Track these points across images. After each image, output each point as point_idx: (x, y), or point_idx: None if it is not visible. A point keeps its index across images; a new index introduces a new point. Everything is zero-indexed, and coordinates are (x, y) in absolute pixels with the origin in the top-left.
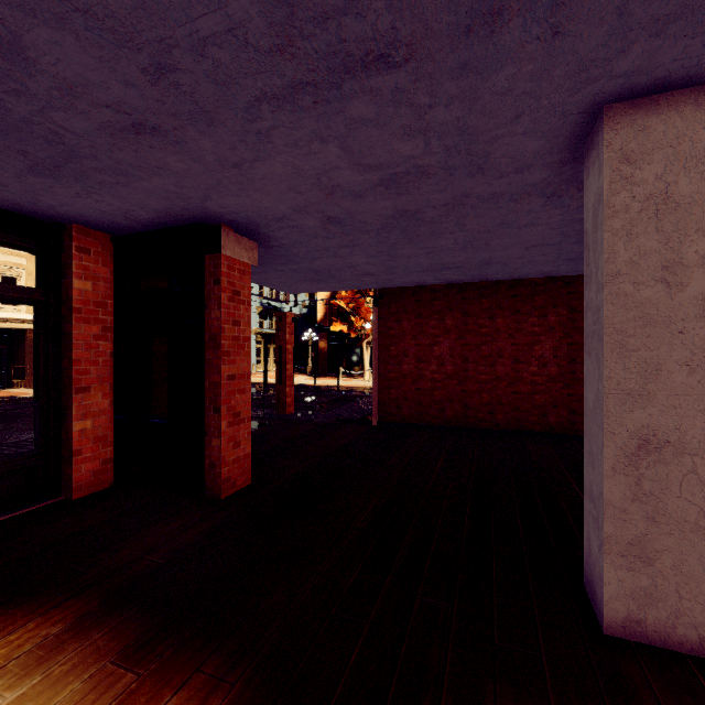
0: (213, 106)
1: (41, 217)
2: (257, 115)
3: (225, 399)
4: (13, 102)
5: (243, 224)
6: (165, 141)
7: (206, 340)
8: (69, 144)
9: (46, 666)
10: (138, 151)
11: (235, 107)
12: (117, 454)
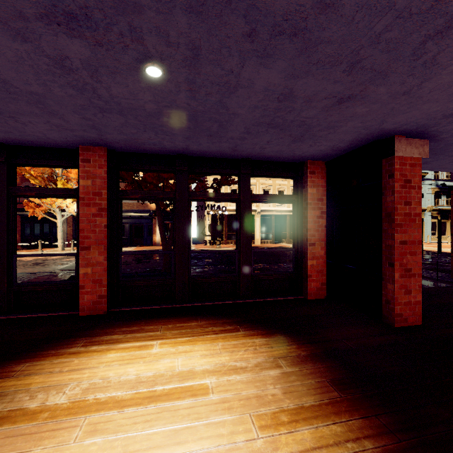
0: (386, 66)
1: (295, 161)
2: (421, 53)
3: (397, 257)
4: (288, 116)
5: (413, 129)
6: (355, 101)
7: (382, 217)
8: (308, 124)
9: (300, 366)
10: (339, 113)
11: (402, 58)
12: (327, 281)
